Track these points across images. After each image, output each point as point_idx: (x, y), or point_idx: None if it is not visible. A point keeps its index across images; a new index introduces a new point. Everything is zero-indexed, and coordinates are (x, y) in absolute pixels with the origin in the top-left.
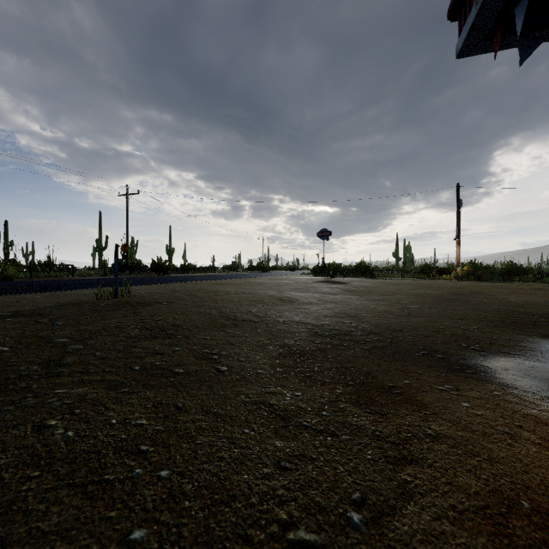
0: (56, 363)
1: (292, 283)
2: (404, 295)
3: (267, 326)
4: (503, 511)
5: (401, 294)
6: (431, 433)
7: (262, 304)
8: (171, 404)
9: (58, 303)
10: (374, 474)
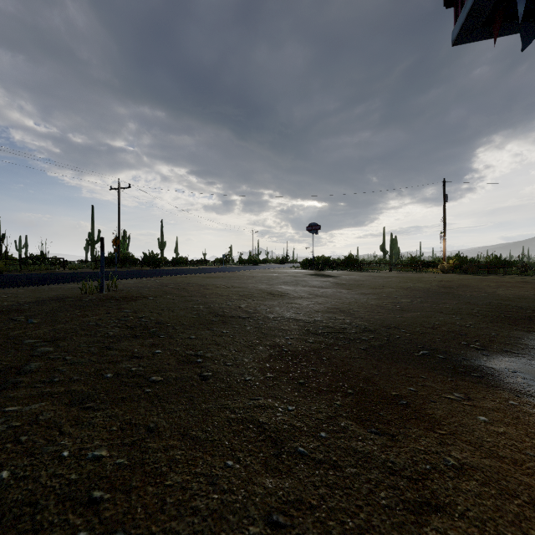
0: (17, 370)
1: (282, 276)
2: (394, 288)
3: (256, 323)
4: None
5: (391, 288)
6: (453, 464)
7: (252, 299)
8: (142, 425)
9: (40, 298)
10: (393, 532)
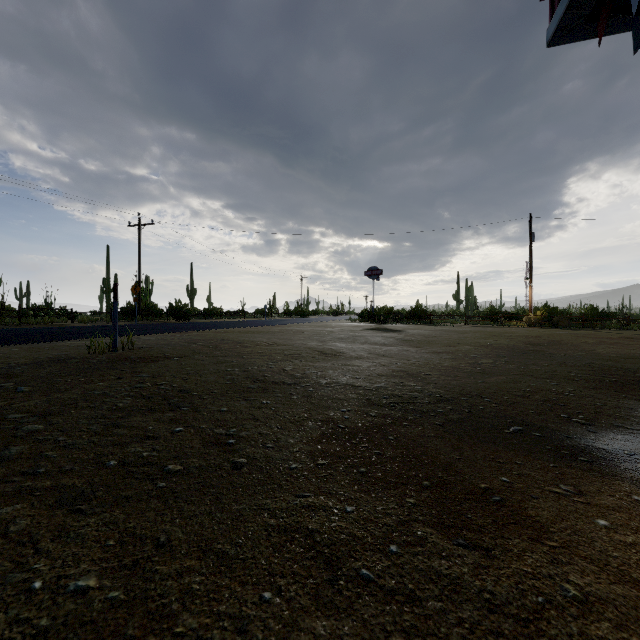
0: None
1: (336, 331)
2: (471, 346)
3: (305, 390)
4: None
5: (468, 345)
6: (575, 595)
7: (300, 360)
8: (150, 536)
9: (37, 359)
10: None
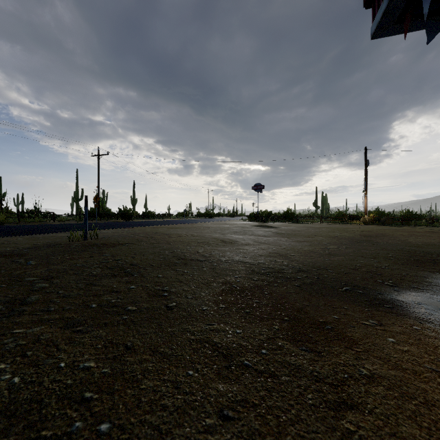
0: (21, 301)
1: (232, 227)
2: (324, 237)
3: (211, 265)
4: None
5: (322, 236)
6: (366, 374)
7: (208, 246)
8: (121, 343)
9: (36, 244)
10: (317, 424)
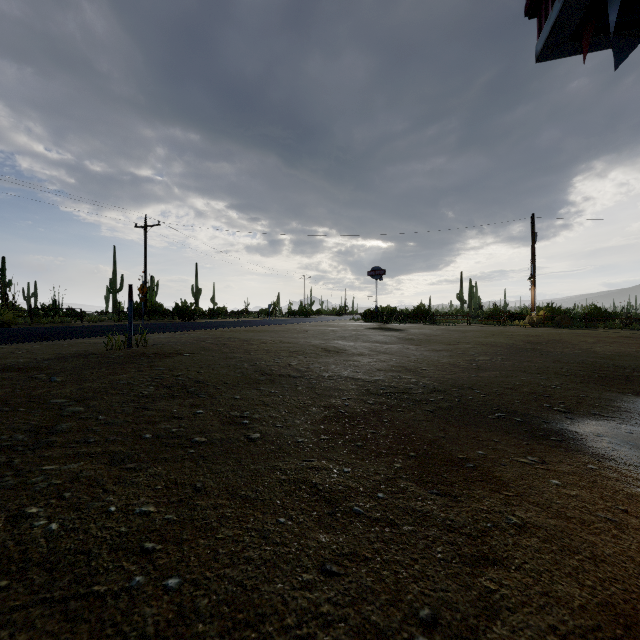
0: (48, 430)
1: (339, 330)
2: (471, 344)
3: (309, 382)
4: (620, 634)
5: (468, 343)
6: (516, 522)
7: (304, 356)
8: (188, 484)
9: (60, 354)
10: (447, 581)
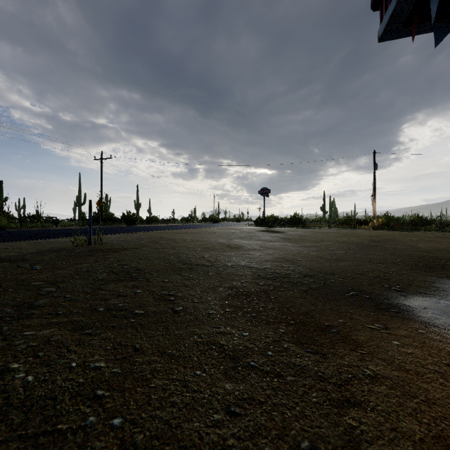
0: (29, 305)
1: (238, 232)
2: (331, 242)
3: (217, 269)
4: None
5: (329, 241)
6: (369, 374)
7: (214, 251)
8: (130, 345)
9: (40, 249)
10: (320, 419)
